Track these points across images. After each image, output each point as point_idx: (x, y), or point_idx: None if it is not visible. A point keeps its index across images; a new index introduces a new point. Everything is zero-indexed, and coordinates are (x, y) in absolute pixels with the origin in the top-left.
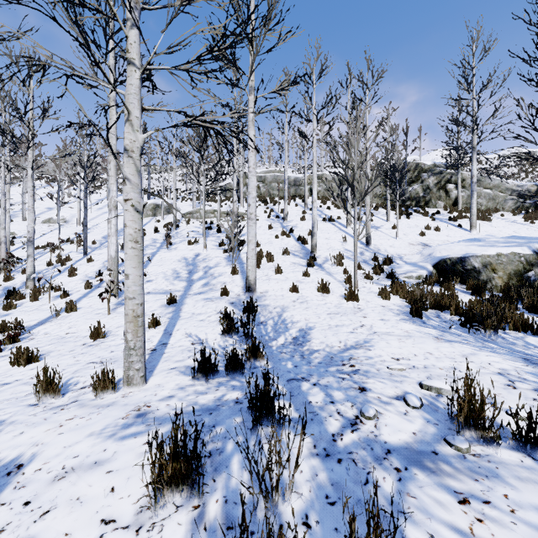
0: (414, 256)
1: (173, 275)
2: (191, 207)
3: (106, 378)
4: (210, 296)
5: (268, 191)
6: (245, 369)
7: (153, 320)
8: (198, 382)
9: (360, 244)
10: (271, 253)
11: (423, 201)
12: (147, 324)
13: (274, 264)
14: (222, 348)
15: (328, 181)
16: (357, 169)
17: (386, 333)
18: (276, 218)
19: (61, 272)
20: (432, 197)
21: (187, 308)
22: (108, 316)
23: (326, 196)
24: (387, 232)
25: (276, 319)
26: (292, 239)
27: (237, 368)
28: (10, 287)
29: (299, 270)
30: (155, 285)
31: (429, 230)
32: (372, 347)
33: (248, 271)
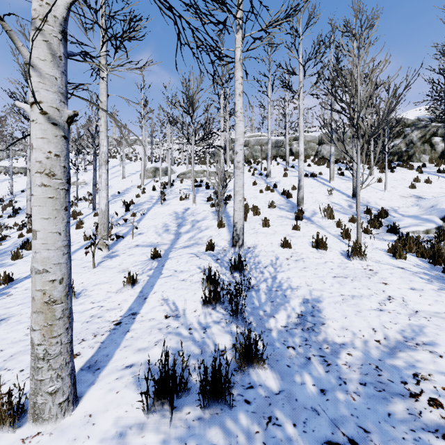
0: (411, 209)
1: (163, 228)
2: (185, 169)
3: (0, 405)
4: (195, 250)
5: (251, 153)
6: (235, 388)
7: (129, 279)
8: (154, 416)
9: (346, 197)
10: (257, 206)
11: (405, 155)
12: (125, 282)
13: (260, 217)
14: (202, 328)
15: (307, 142)
16: (365, 103)
17: (434, 313)
18: (260, 176)
19: (72, 225)
20: (416, 151)
21: (169, 263)
22: (91, 270)
23: (305, 155)
24: (373, 185)
25: (269, 282)
26: (276, 194)
27: (220, 394)
28: (29, 238)
29: (287, 223)
30: (144, 238)
31: (418, 183)
32: (439, 348)
33: (235, 225)
